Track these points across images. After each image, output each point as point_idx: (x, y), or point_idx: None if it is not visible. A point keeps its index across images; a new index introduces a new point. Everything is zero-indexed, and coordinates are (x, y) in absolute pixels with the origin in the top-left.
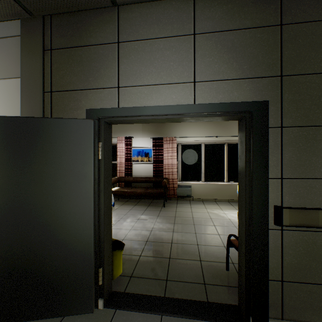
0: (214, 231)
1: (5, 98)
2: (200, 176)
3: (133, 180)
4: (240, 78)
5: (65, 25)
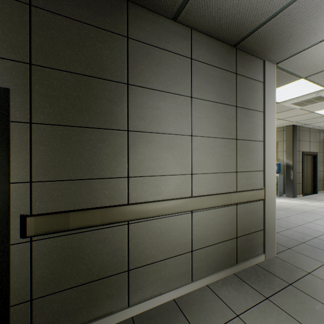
0: None
1: None
2: None
3: None
4: None
5: None
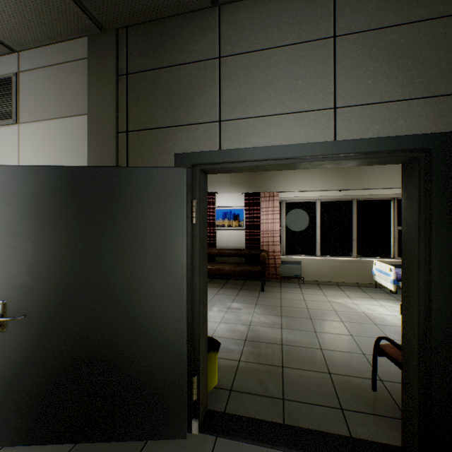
0: (343, 330)
1: (68, 142)
2: (315, 248)
3: (217, 253)
4: (409, 98)
5: (145, 40)
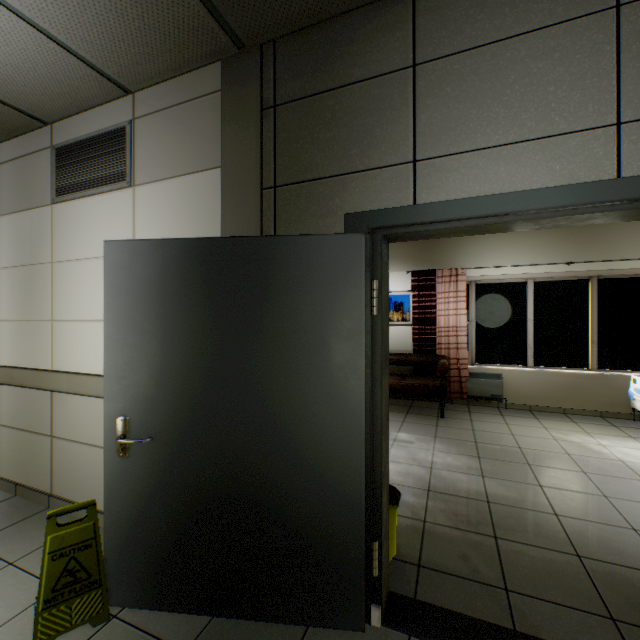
0: (589, 487)
1: (195, 207)
2: (524, 354)
3: None
4: None
5: (300, 55)
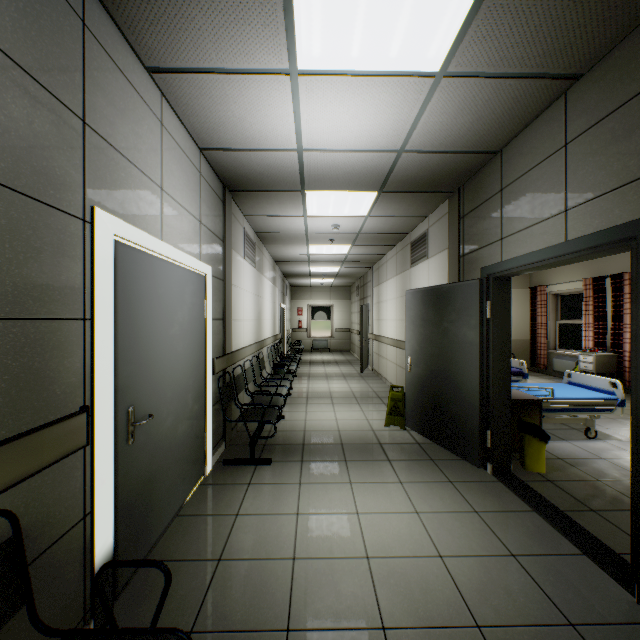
0: None
1: (443, 267)
2: None
3: None
4: (623, 184)
5: (470, 190)
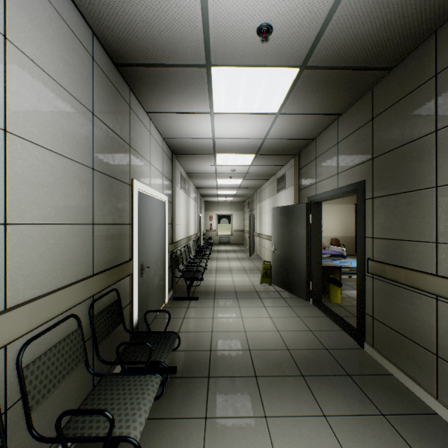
0: None
1: (292, 195)
2: None
3: None
4: (354, 166)
5: (303, 155)
